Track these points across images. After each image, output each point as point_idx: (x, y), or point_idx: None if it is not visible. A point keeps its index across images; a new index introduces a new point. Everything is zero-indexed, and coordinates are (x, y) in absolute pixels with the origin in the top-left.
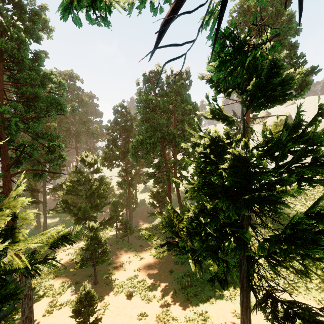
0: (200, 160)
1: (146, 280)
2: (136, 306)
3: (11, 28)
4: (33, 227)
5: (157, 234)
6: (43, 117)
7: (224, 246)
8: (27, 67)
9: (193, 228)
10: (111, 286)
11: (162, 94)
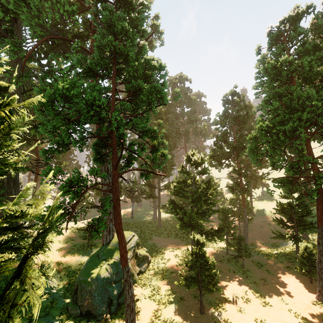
0: None
1: None
2: None
3: (115, 20)
4: (152, 217)
5: (290, 269)
6: (145, 111)
7: None
8: (131, 60)
9: None
10: None
11: (304, 51)
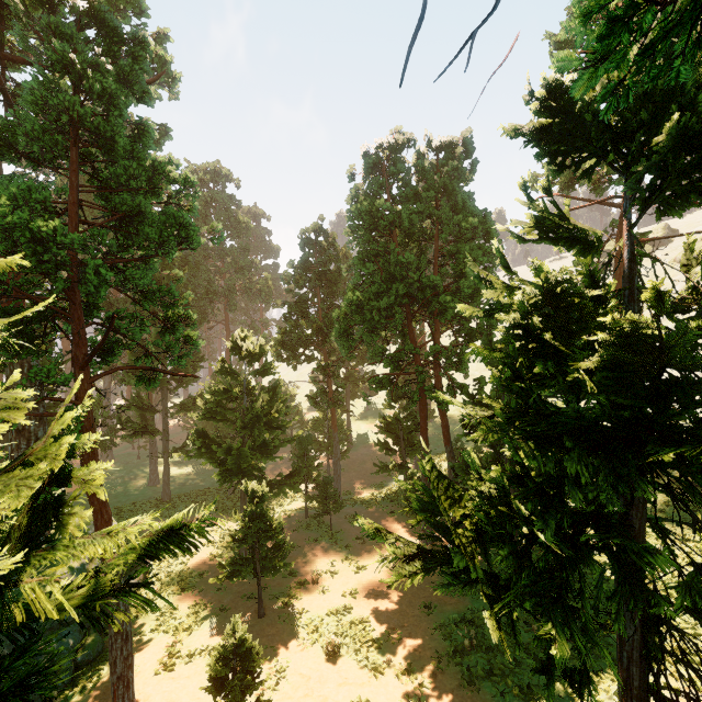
0: (512, 345)
1: (369, 620)
2: (348, 680)
3: (89, 72)
4: (145, 481)
5: (394, 514)
6: (153, 256)
7: (581, 580)
8: (121, 153)
9: (490, 520)
10: (292, 626)
11: (406, 196)
